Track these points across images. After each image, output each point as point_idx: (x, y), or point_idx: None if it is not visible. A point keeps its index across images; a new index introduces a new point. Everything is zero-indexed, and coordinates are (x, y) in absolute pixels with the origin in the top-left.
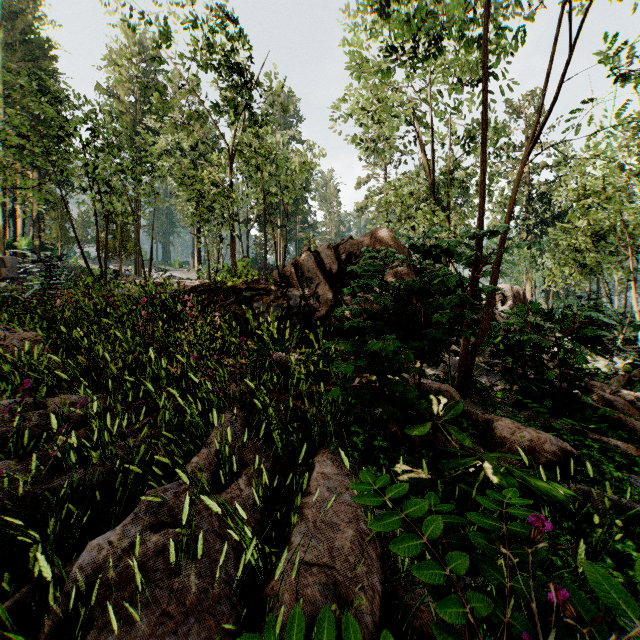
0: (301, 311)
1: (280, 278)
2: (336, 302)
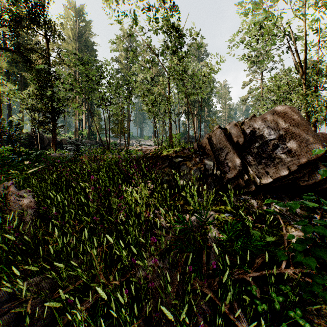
0: (214, 173)
1: (198, 148)
2: (243, 167)
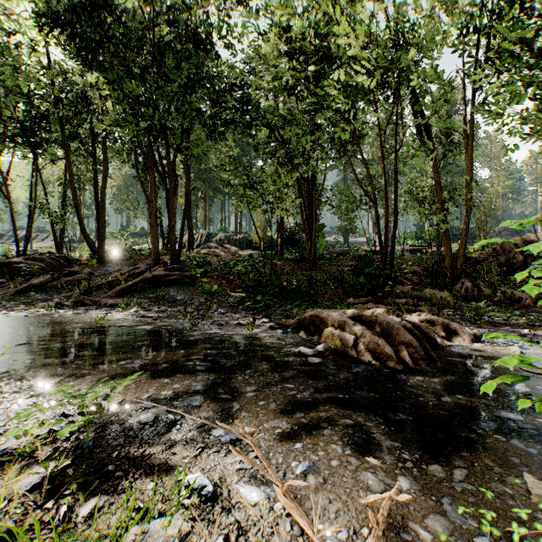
0: (506, 264)
1: (493, 251)
2: (524, 260)
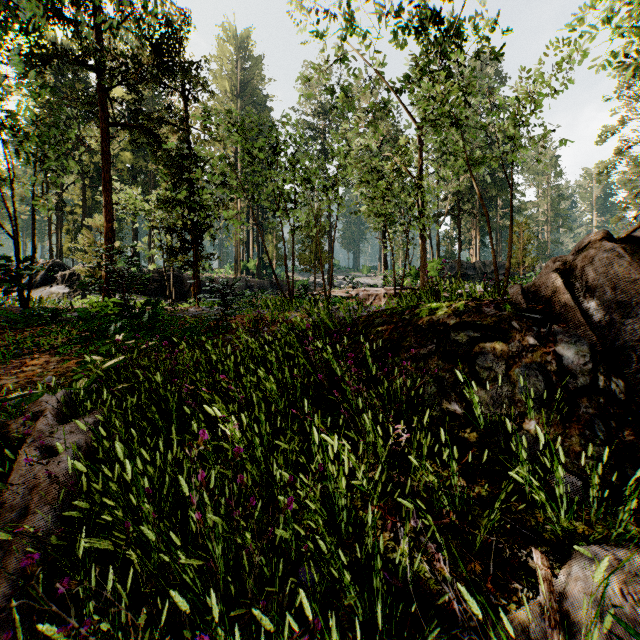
0: (599, 385)
1: (526, 301)
2: None
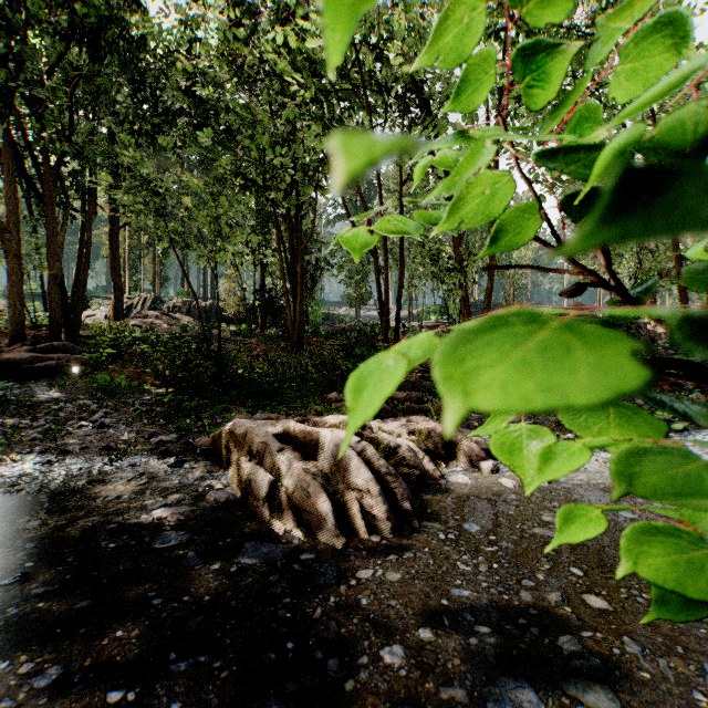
0: None
1: None
2: None
